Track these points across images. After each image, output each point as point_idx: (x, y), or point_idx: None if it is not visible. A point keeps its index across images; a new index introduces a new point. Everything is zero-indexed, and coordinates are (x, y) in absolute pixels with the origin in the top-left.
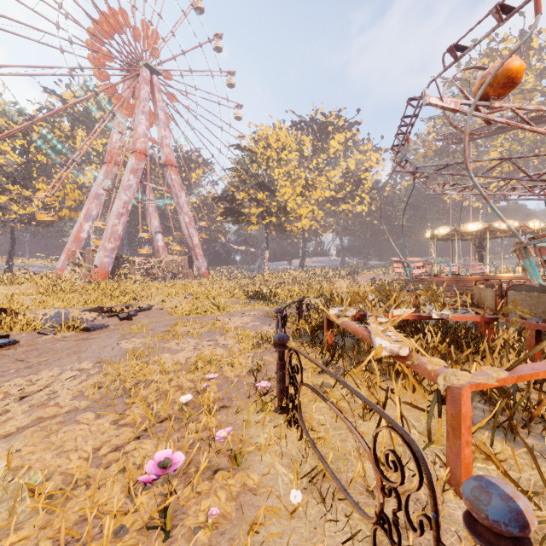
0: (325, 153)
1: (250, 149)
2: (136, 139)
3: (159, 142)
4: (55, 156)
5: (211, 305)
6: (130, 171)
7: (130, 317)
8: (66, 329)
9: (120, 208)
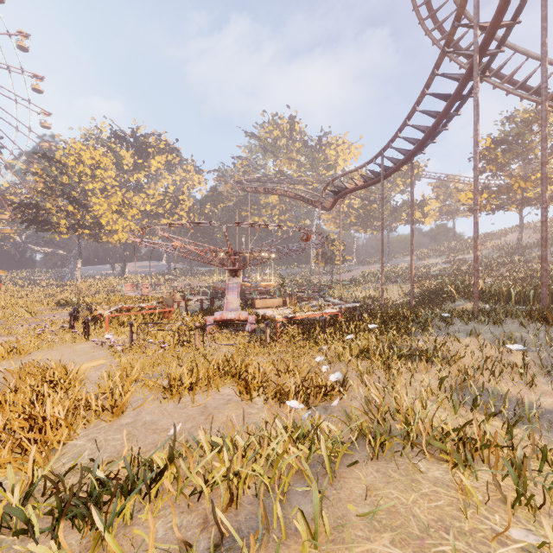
0: (145, 171)
1: (59, 161)
2: None
3: None
4: None
5: (24, 312)
6: None
7: None
8: None
9: None
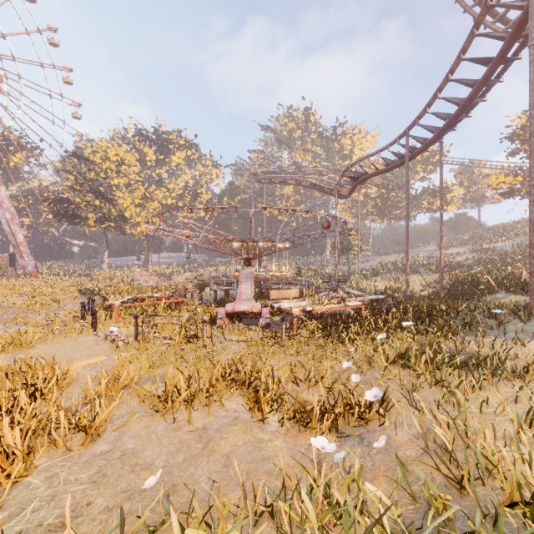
0: (166, 166)
1: (87, 158)
2: None
3: None
4: None
5: (48, 300)
6: None
7: None
8: None
9: None
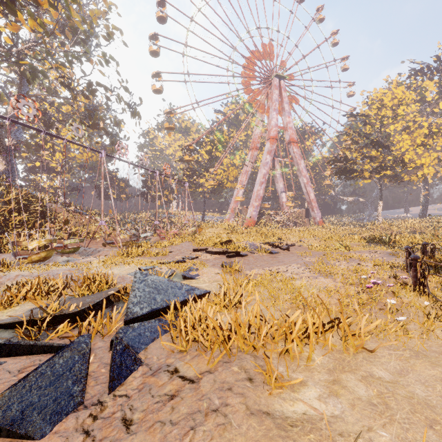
0: None
1: (363, 114)
2: (270, 130)
3: (285, 127)
4: (223, 151)
5: (339, 245)
6: (266, 153)
7: (288, 249)
8: (260, 252)
9: (261, 179)
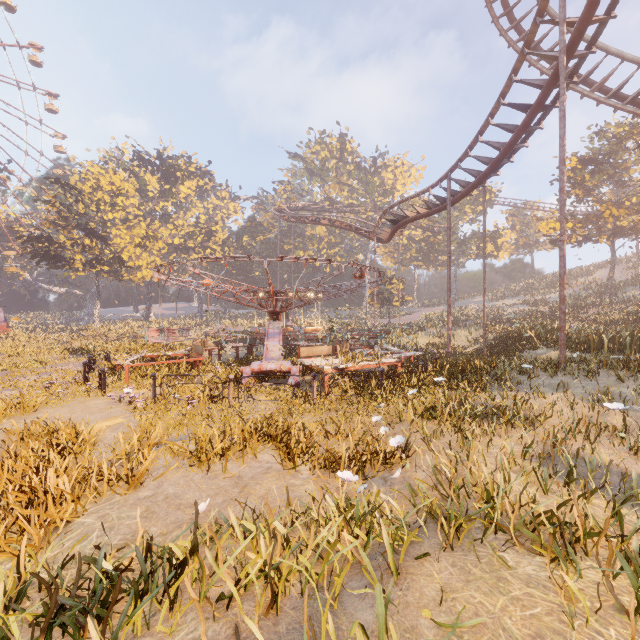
0: (173, 198)
1: (74, 187)
2: None
3: None
4: None
5: (33, 361)
6: None
7: None
8: None
9: None
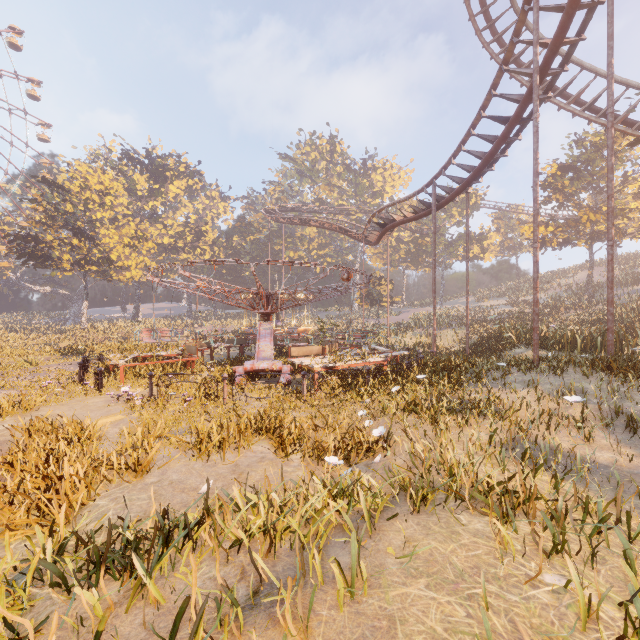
0: (162, 198)
1: (62, 186)
2: None
3: None
4: None
5: (24, 362)
6: None
7: None
8: None
9: None
